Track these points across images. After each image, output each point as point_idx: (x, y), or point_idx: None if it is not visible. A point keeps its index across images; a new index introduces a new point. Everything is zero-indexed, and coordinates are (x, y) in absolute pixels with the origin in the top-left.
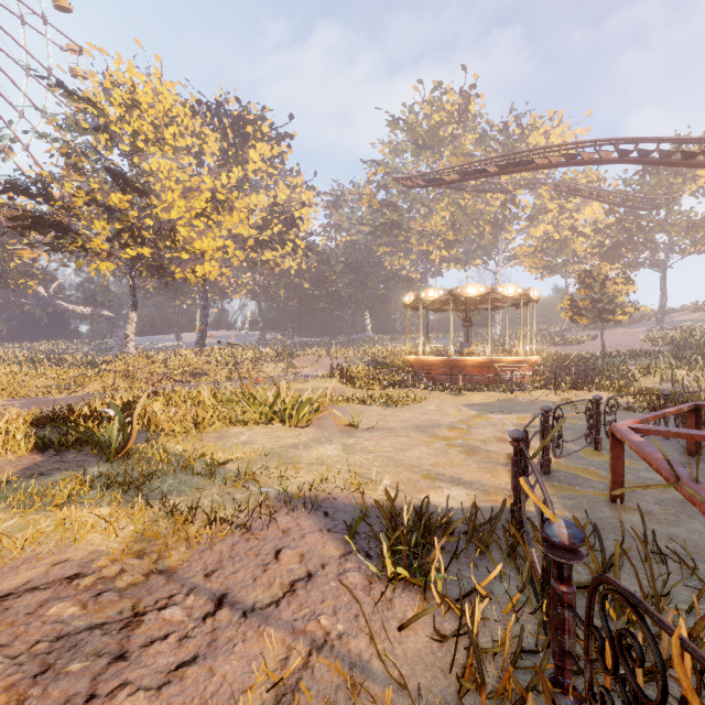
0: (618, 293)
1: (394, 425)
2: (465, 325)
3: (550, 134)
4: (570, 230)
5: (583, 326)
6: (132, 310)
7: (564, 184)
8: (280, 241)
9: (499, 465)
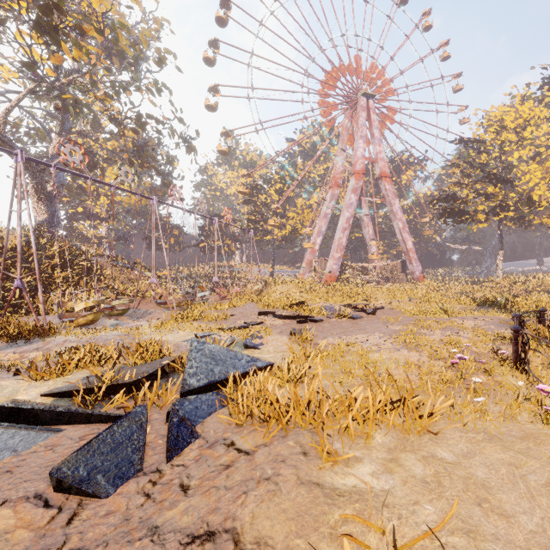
0: None
1: None
2: None
3: None
4: None
5: None
6: (500, 249)
7: None
8: None
9: None
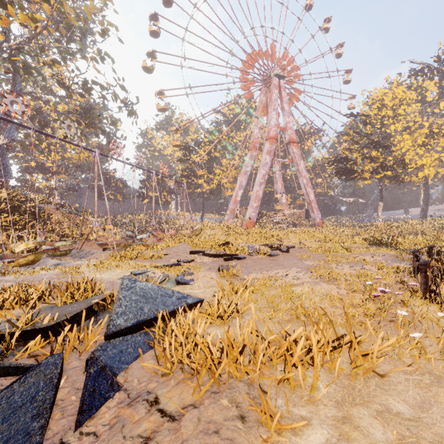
0: None
1: None
2: None
3: None
4: None
5: None
6: (380, 201)
7: None
8: None
9: None
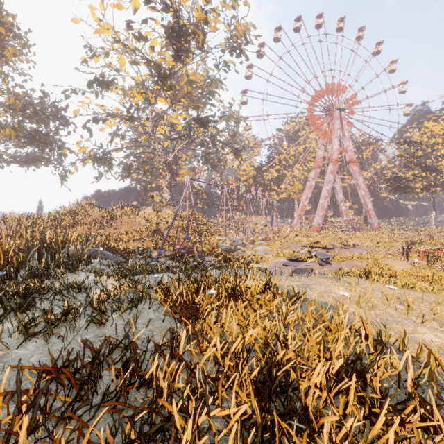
0: None
1: None
2: None
3: None
4: None
5: None
6: (432, 210)
7: None
8: None
9: None
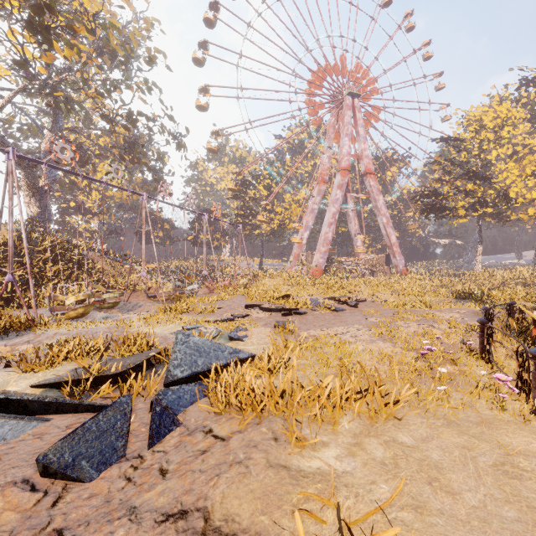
0: None
1: None
2: None
3: None
4: None
5: None
6: (479, 244)
7: None
8: None
9: None
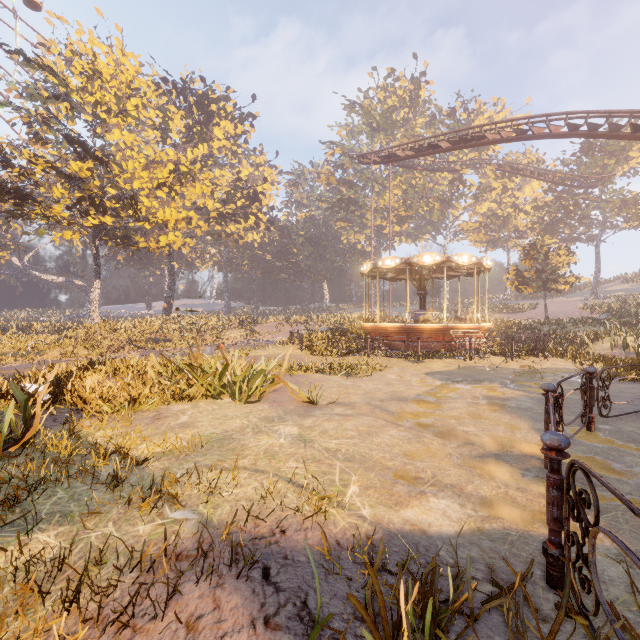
0: (561, 264)
1: (357, 399)
2: (420, 293)
3: (494, 119)
4: (512, 207)
5: (523, 296)
6: (96, 278)
7: (507, 164)
8: (243, 215)
9: (487, 454)
